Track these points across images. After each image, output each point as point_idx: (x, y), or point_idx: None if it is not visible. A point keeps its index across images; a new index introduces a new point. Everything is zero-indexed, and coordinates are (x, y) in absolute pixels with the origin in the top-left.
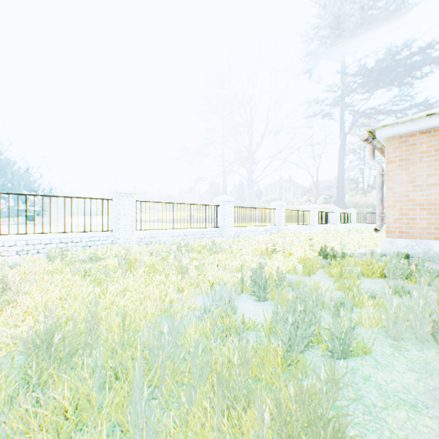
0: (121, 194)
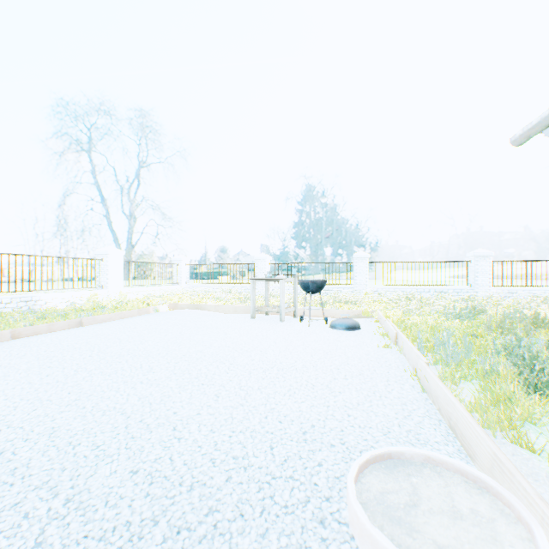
0: (478, 257)
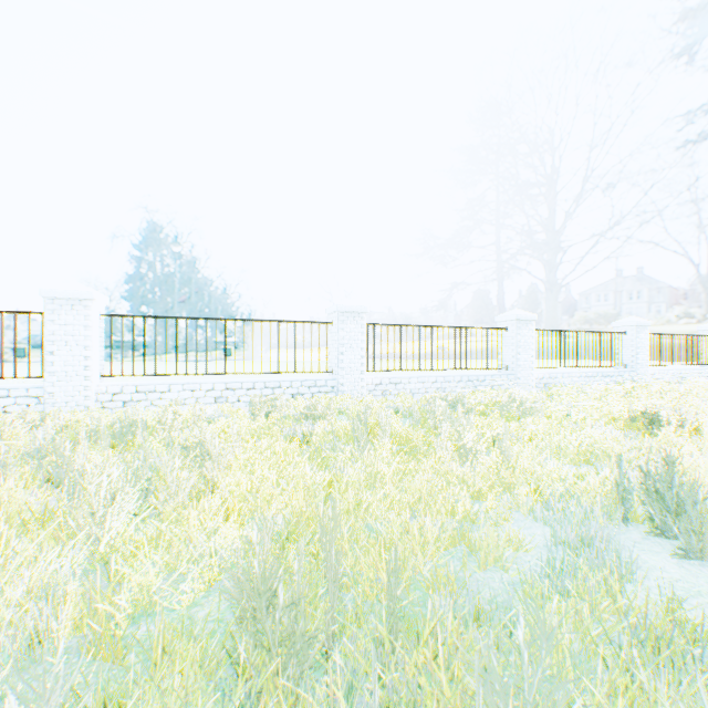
0: (345, 314)
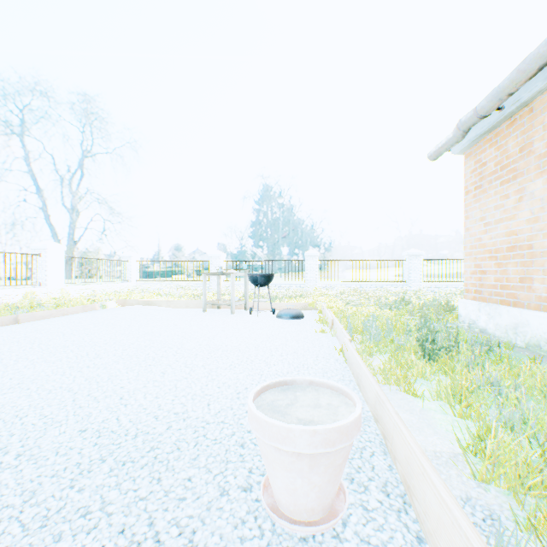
0: (411, 256)
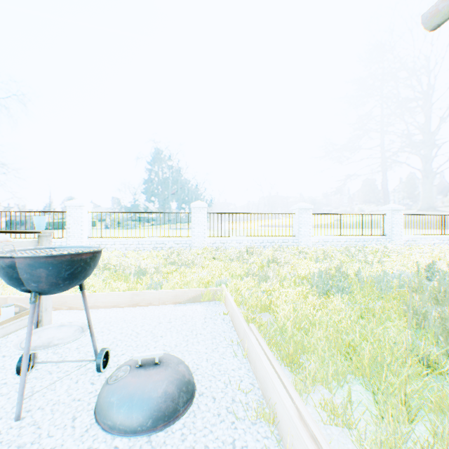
0: (302, 209)
